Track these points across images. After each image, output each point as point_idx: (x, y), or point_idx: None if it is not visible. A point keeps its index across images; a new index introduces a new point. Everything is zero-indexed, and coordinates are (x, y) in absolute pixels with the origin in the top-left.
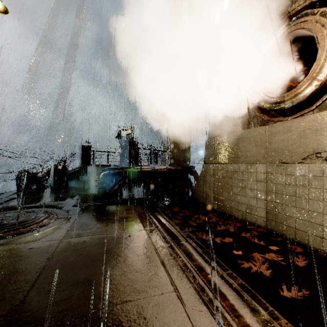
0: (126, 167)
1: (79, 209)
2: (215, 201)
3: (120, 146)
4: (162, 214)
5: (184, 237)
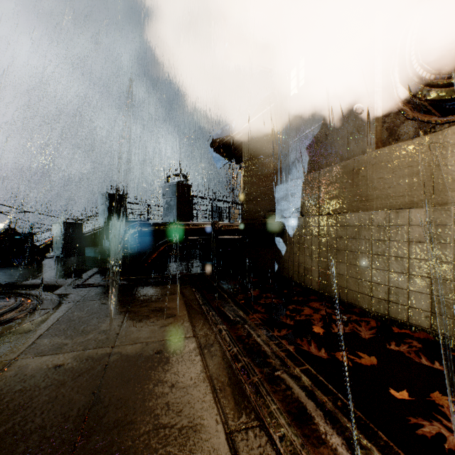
0: (171, 223)
1: (83, 292)
2: (321, 279)
3: (164, 192)
4: (230, 303)
5: (280, 358)
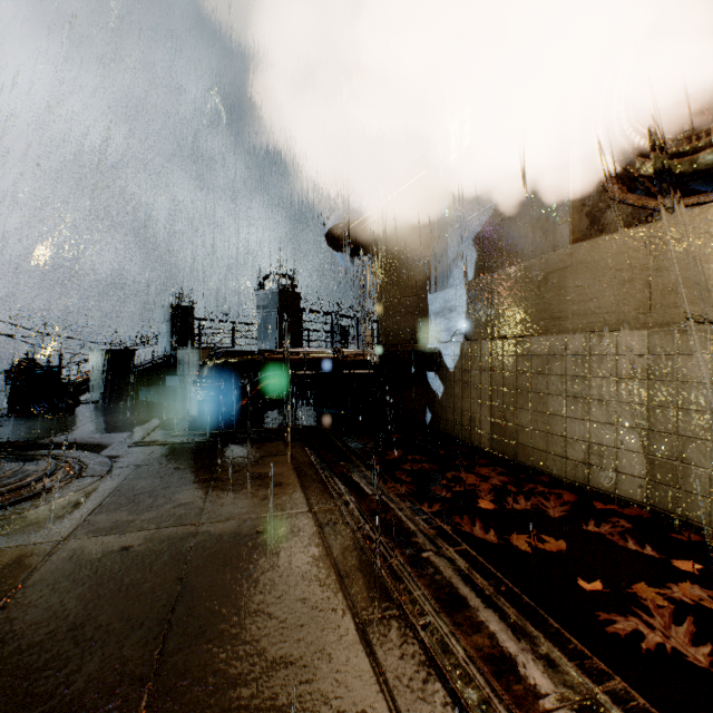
0: (271, 350)
1: (145, 452)
2: (495, 433)
3: (260, 304)
4: (359, 467)
5: (428, 537)
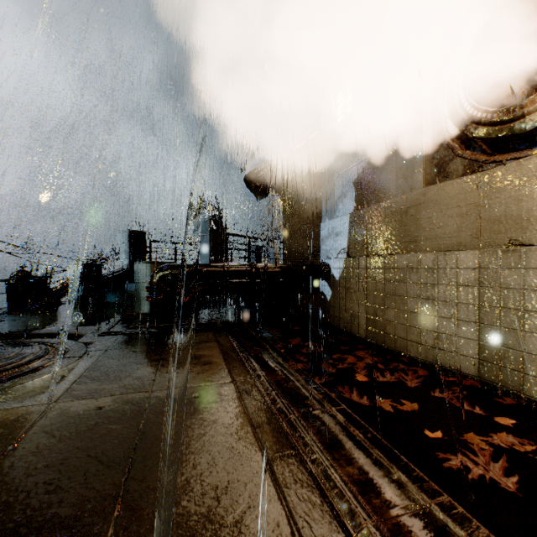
0: (204, 264)
1: (110, 340)
2: (369, 326)
3: (195, 229)
4: (269, 350)
5: (317, 400)
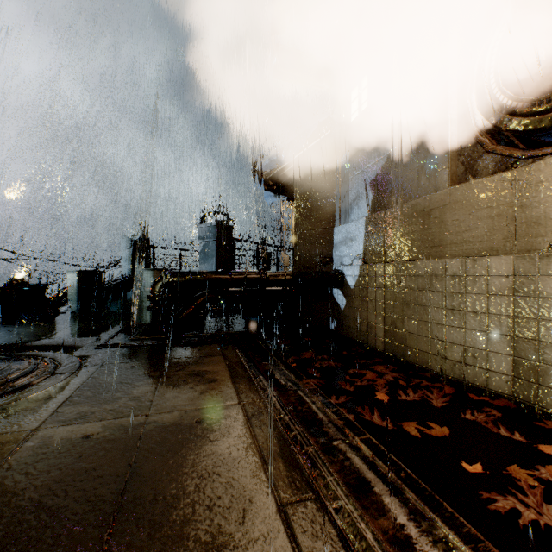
0: (209, 271)
1: (107, 353)
2: (387, 338)
3: (201, 235)
4: (280, 366)
5: (337, 427)
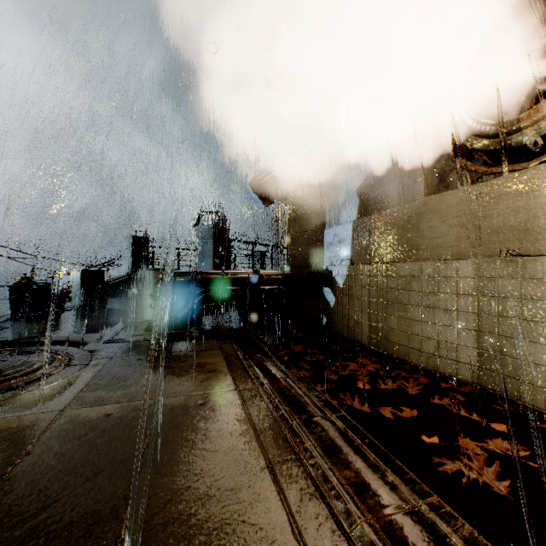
0: (207, 272)
1: (115, 348)
2: (372, 333)
3: (199, 236)
4: (272, 358)
5: (319, 407)
